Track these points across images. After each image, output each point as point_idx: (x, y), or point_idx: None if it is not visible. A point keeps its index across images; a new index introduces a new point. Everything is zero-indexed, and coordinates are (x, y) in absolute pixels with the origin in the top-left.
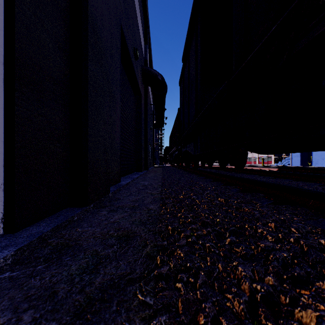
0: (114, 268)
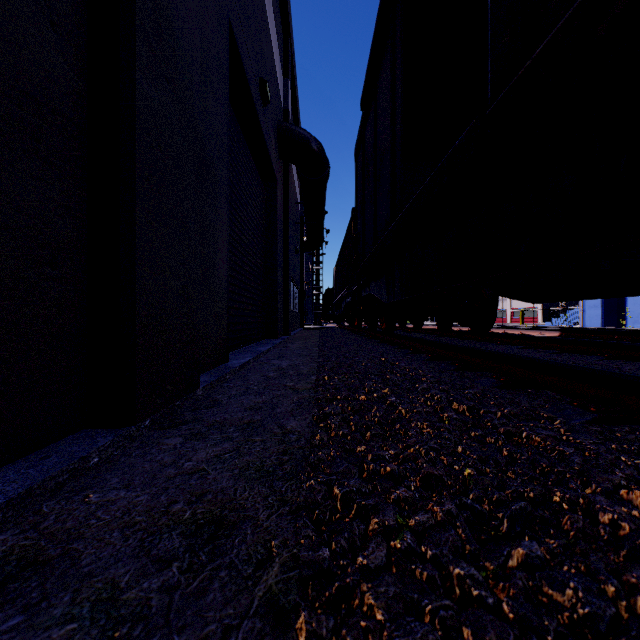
0: None
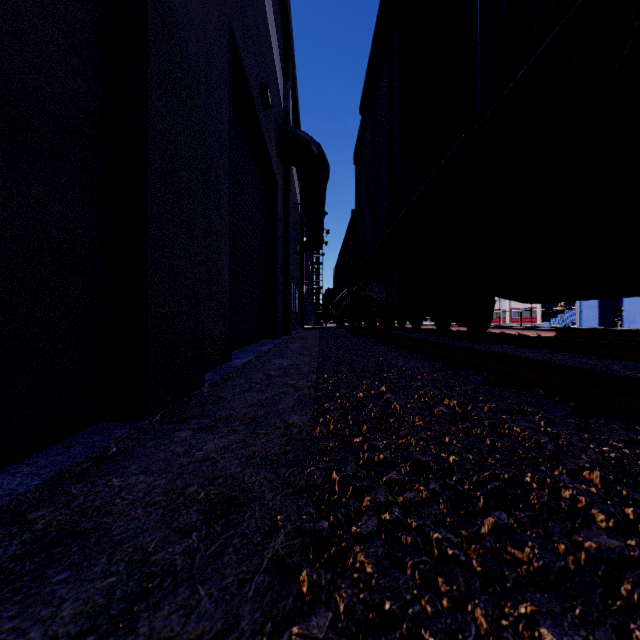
0: (179, 612)
